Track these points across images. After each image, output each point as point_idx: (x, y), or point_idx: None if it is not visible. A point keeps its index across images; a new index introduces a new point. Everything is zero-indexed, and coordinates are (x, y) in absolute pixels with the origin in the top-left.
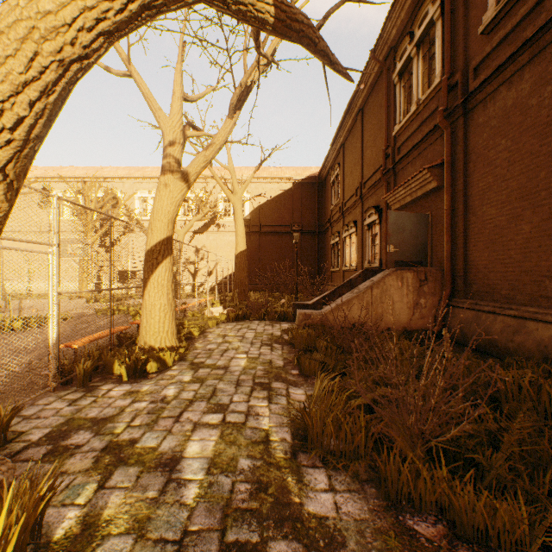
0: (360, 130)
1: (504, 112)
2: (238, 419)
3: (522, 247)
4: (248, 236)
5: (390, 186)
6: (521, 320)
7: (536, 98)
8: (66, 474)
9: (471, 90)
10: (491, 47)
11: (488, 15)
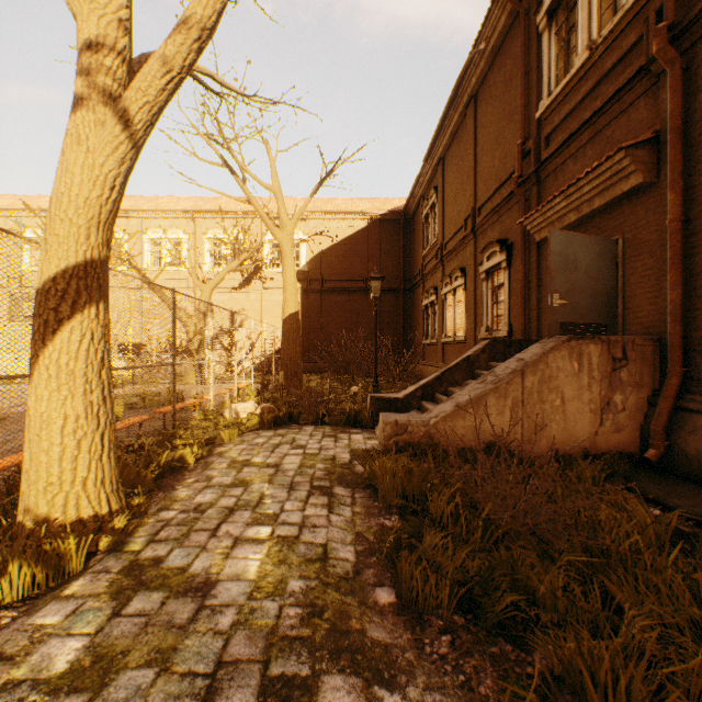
0: (473, 128)
1: None
2: None
3: None
4: (306, 295)
5: (529, 204)
6: None
7: None
8: None
9: None
10: None
11: None
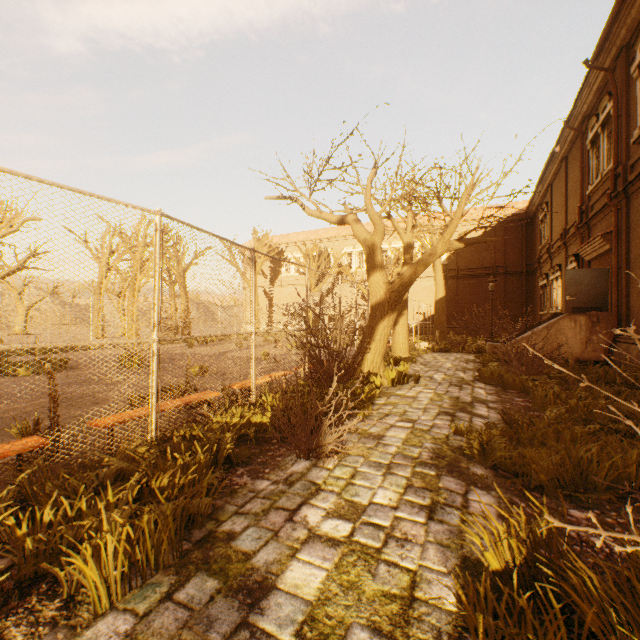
0: (564, 178)
1: None
2: (450, 374)
3: None
4: (445, 281)
5: (584, 239)
6: None
7: None
8: None
9: (628, 181)
10: (636, 157)
11: (635, 133)
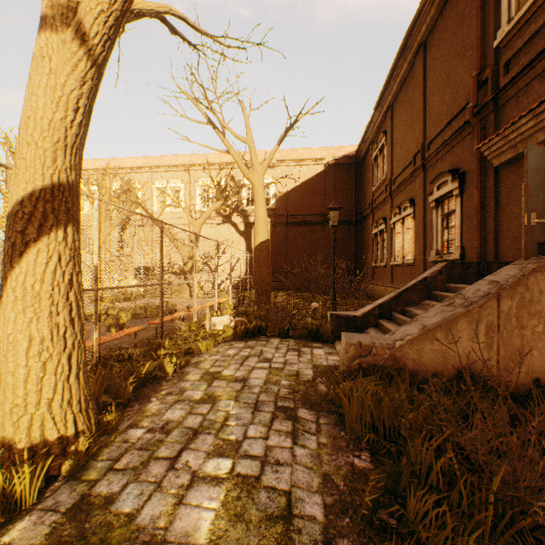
0: (422, 73)
1: None
2: None
3: None
4: (274, 228)
5: (485, 131)
6: None
7: None
8: None
9: None
10: None
11: None
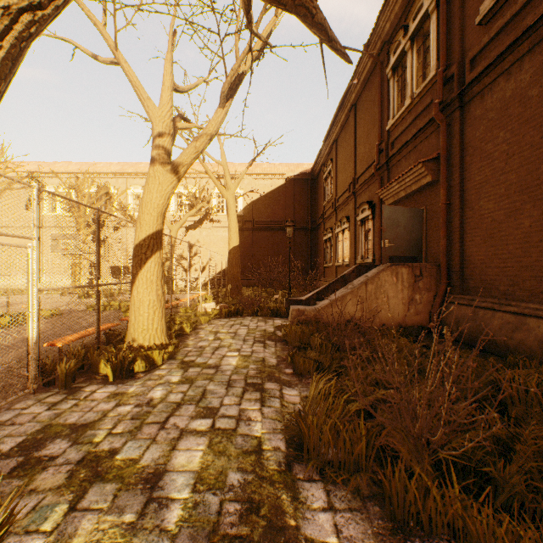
0: (353, 126)
1: (503, 104)
2: (228, 425)
3: (521, 242)
4: (242, 232)
5: (383, 181)
6: (521, 317)
7: (536, 89)
8: (35, 493)
9: (467, 82)
10: (488, 38)
11: (486, 4)
